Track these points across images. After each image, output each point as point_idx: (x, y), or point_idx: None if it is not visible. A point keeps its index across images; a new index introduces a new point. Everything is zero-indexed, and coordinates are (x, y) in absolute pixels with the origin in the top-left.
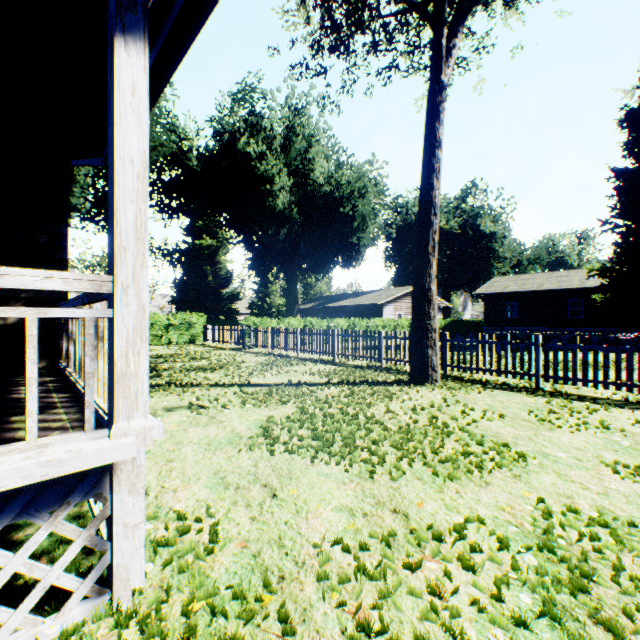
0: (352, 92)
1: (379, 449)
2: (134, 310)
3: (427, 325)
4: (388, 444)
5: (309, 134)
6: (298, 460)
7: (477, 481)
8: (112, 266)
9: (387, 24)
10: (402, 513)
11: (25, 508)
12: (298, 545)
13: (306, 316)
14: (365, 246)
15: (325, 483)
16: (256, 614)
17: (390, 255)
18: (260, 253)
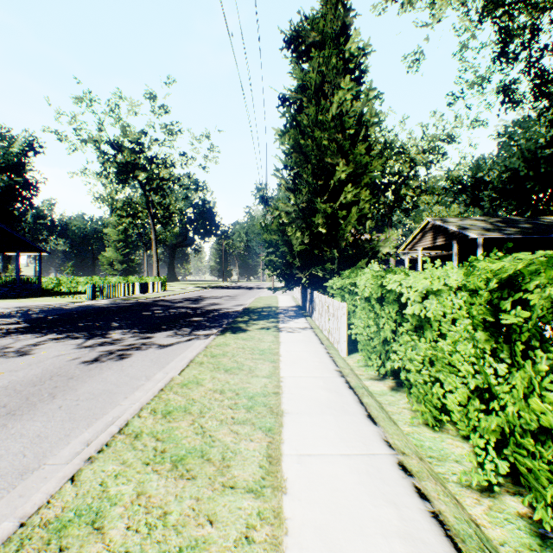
0: None
1: None
2: None
3: None
4: None
5: None
6: None
7: None
8: None
9: None
10: None
11: None
12: None
13: None
14: None
15: None
16: None
17: None
18: None
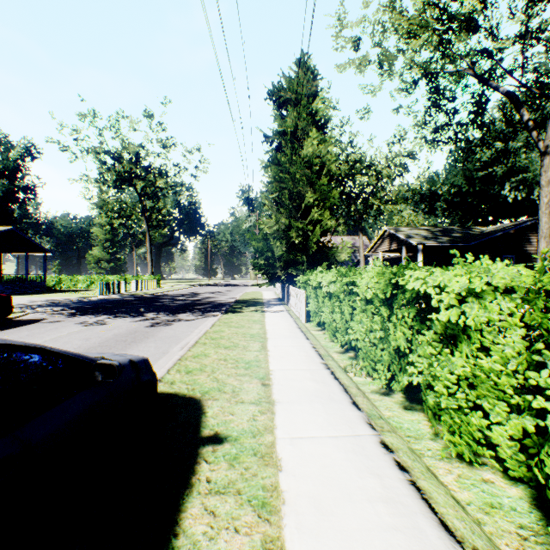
0: None
1: None
2: None
3: None
4: None
5: None
6: None
7: None
8: None
9: None
10: None
11: None
12: None
13: None
14: None
15: None
16: None
17: None
18: None
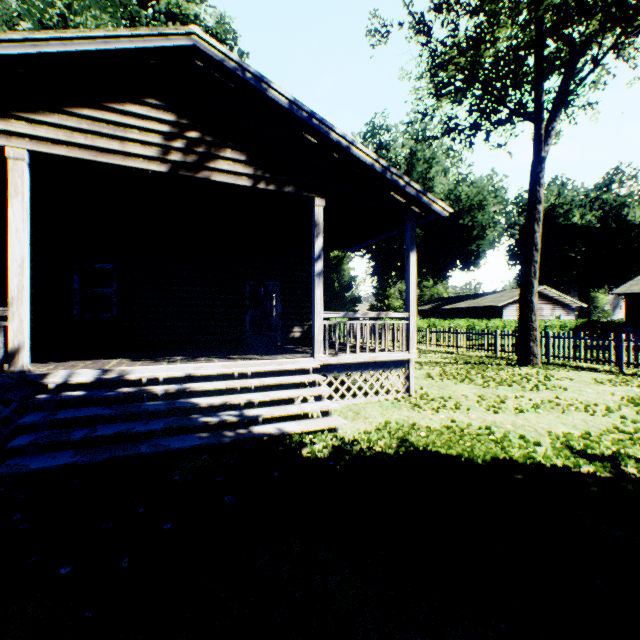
0: (472, 150)
1: (488, 383)
2: (413, 321)
3: (529, 326)
4: (493, 383)
5: (429, 157)
6: (448, 383)
7: (533, 392)
8: (408, 310)
9: (499, 119)
10: (495, 394)
11: (394, 367)
12: (456, 395)
13: (423, 317)
14: (484, 251)
15: (463, 388)
16: (448, 400)
17: (513, 253)
18: (382, 262)
